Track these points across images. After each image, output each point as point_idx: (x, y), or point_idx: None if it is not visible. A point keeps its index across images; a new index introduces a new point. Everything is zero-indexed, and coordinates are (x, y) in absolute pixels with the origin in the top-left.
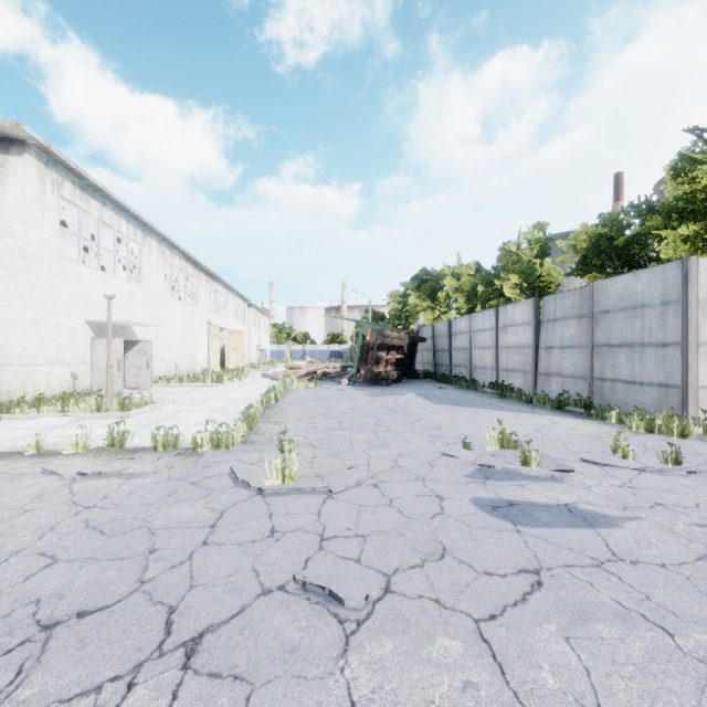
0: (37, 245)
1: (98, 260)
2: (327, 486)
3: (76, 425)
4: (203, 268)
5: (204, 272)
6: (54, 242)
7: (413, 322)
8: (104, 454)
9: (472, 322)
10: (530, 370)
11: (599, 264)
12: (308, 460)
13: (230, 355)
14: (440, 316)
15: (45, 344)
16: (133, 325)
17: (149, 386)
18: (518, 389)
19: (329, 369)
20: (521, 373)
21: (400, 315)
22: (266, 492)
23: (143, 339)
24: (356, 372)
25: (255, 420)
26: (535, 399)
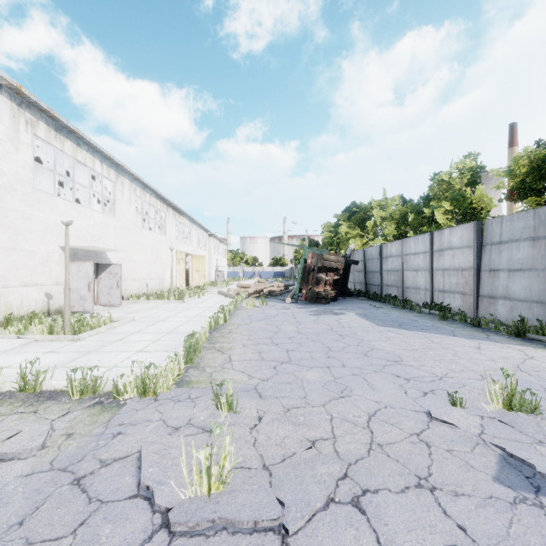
0: (9, 178)
1: (73, 193)
2: (279, 516)
3: (22, 350)
4: (171, 204)
5: (172, 207)
6: (28, 176)
7: (343, 247)
8: (6, 403)
9: (404, 246)
10: (471, 292)
11: (540, 188)
12: (251, 423)
13: (193, 275)
14: (368, 242)
15: (18, 267)
16: (105, 250)
17: (119, 303)
18: (462, 311)
19: (274, 288)
20: (460, 295)
21: (332, 242)
22: (175, 528)
23: (116, 263)
24: (298, 292)
25: (198, 348)
26: (483, 322)
